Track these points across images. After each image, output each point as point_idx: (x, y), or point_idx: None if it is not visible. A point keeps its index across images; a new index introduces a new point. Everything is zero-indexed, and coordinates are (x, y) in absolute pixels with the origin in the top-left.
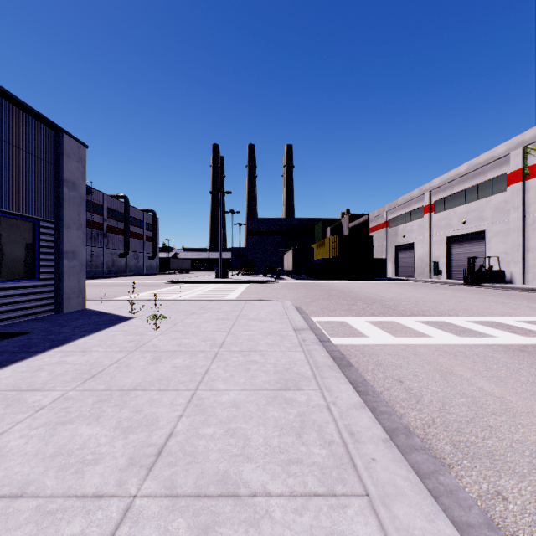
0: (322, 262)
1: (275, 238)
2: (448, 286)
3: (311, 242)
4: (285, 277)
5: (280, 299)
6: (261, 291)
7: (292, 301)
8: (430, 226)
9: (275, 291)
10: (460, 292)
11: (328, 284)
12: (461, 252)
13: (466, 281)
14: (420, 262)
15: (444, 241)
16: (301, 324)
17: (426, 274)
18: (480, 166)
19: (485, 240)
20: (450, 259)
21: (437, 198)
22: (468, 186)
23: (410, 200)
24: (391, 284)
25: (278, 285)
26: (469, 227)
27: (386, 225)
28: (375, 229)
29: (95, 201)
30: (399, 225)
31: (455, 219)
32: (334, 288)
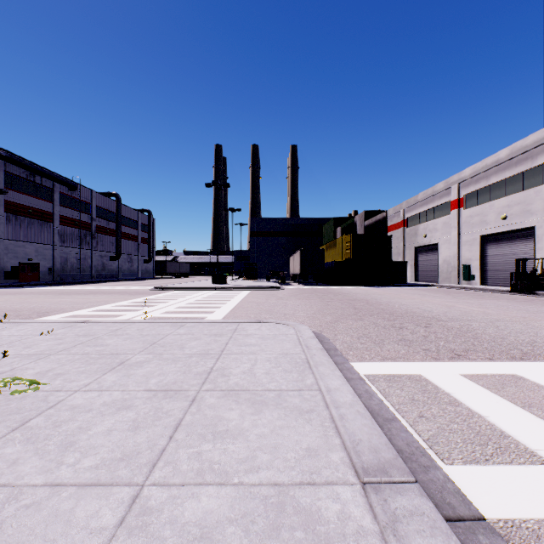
0: (334, 265)
1: (279, 239)
2: (492, 294)
3: (319, 244)
4: (291, 282)
5: (288, 316)
6: (263, 301)
7: (307, 319)
8: (458, 224)
9: (280, 301)
10: (523, 304)
11: (344, 291)
12: (500, 253)
13: (515, 288)
14: (445, 265)
15: (477, 241)
16: (365, 428)
17: (454, 279)
18: (527, 149)
19: (534, 239)
20: (484, 261)
21: (468, 191)
22: (510, 174)
23: (433, 195)
24: (419, 291)
25: (284, 292)
26: (511, 223)
27: (403, 224)
28: (390, 229)
29: (82, 198)
30: (420, 224)
31: (492, 214)
32: (354, 297)
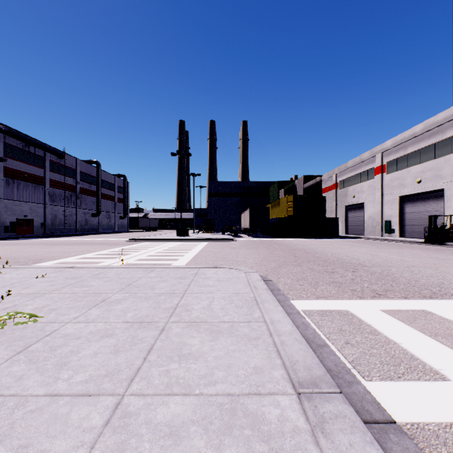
0: (278, 221)
1: (232, 199)
2: (409, 245)
3: (265, 203)
4: (242, 235)
5: (240, 263)
6: (219, 250)
7: (255, 265)
8: (381, 186)
9: (233, 250)
10: (434, 253)
11: (286, 242)
12: (416, 211)
13: (428, 240)
14: (370, 221)
15: (396, 200)
16: (301, 352)
17: (378, 232)
18: (438, 124)
19: (444, 199)
20: (403, 217)
21: (389, 159)
22: (424, 145)
23: (360, 162)
24: (348, 242)
25: (236, 243)
26: (425, 186)
27: (336, 187)
28: (325, 190)
29: (69, 165)
30: (349, 186)
31: (409, 178)
32: (295, 247)
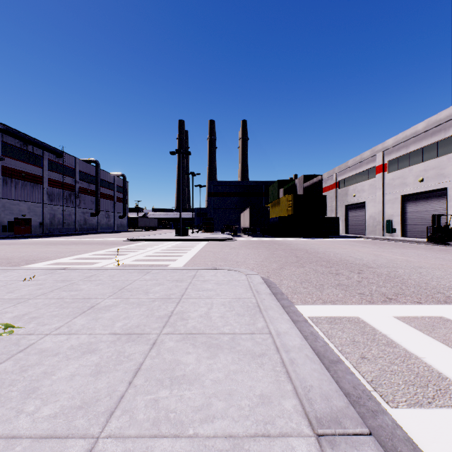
0: (278, 220)
1: (232, 198)
2: (412, 245)
3: (265, 202)
4: (241, 234)
5: (240, 263)
6: (219, 250)
7: (256, 266)
8: (382, 185)
9: (233, 250)
10: (439, 253)
11: (286, 242)
12: (418, 210)
13: (431, 240)
14: (371, 220)
15: (398, 200)
16: (315, 374)
17: (379, 231)
18: (441, 122)
19: (446, 198)
20: (404, 217)
21: (390, 158)
22: (426, 144)
23: (361, 161)
24: (349, 242)
25: (236, 243)
26: (427, 185)
27: (336, 186)
28: (325, 190)
29: (67, 164)
30: (350, 186)
31: (411, 177)
32: (296, 247)
